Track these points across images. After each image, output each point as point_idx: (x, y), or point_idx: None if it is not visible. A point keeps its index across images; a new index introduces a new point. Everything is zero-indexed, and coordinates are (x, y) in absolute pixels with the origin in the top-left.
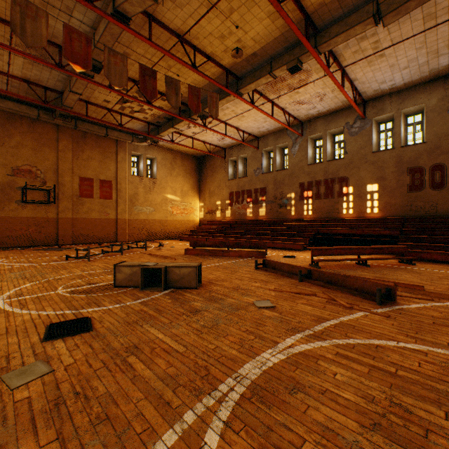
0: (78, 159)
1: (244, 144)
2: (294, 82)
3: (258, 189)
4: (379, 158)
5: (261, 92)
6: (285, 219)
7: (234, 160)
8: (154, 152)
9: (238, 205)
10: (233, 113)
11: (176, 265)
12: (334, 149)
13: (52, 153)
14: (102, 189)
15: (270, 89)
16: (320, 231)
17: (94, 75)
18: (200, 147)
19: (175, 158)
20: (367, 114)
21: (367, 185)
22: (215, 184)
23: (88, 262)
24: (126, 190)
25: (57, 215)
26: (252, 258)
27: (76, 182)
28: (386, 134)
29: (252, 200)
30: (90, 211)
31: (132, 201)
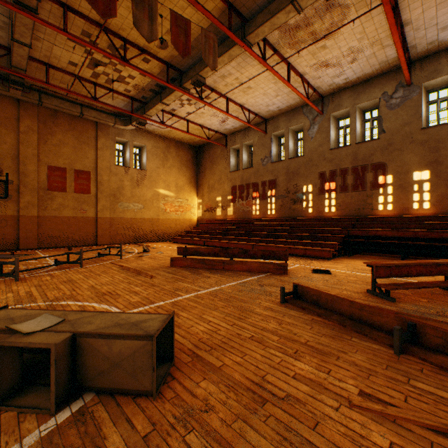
0: (46, 144)
1: (250, 126)
2: (322, 28)
3: (266, 182)
4: (431, 135)
5: (275, 46)
6: (301, 218)
7: (237, 148)
8: (143, 139)
9: (241, 202)
10: (237, 82)
11: (103, 329)
12: (363, 130)
13: (10, 135)
14: (78, 181)
15: (288, 41)
16: (351, 233)
17: (37, 7)
18: (197, 134)
19: (169, 147)
20: (414, 79)
21: (414, 172)
22: (215, 178)
23: (14, 282)
24: (108, 183)
25: (17, 213)
26: (267, 274)
27: (44, 171)
28: (439, 105)
29: (258, 195)
30: (61, 208)
31: (116, 196)
